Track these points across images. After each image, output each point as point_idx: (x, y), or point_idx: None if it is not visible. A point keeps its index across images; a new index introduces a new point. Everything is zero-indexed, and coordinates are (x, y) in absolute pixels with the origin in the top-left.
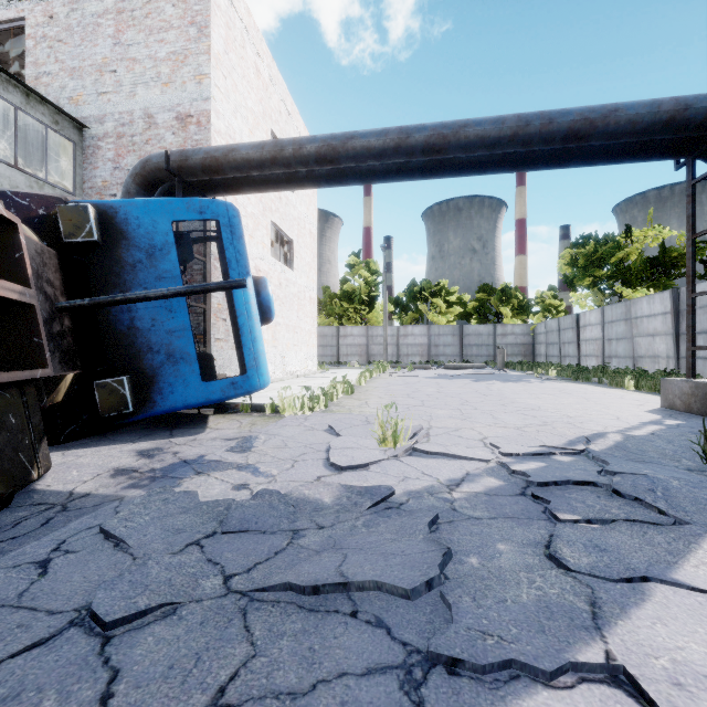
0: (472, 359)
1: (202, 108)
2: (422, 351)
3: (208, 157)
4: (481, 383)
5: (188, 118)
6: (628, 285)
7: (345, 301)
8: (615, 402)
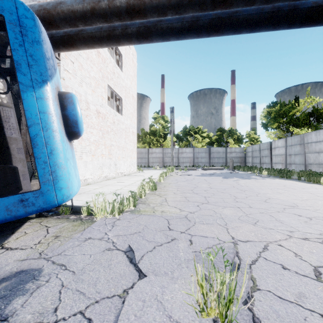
0: (215, 164)
1: None
2: (190, 161)
3: (41, 9)
4: (230, 180)
5: None
6: (294, 127)
7: (152, 135)
8: None
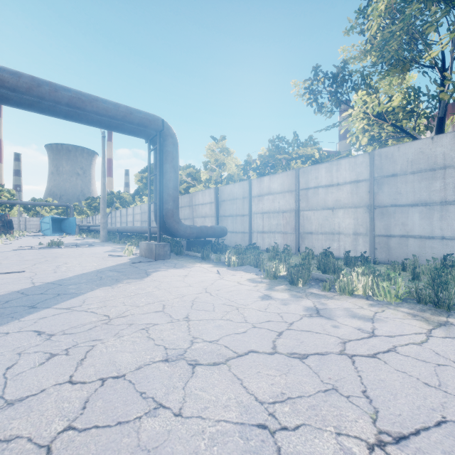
0: None
1: None
2: (37, 227)
3: None
4: None
5: None
6: None
7: None
8: None
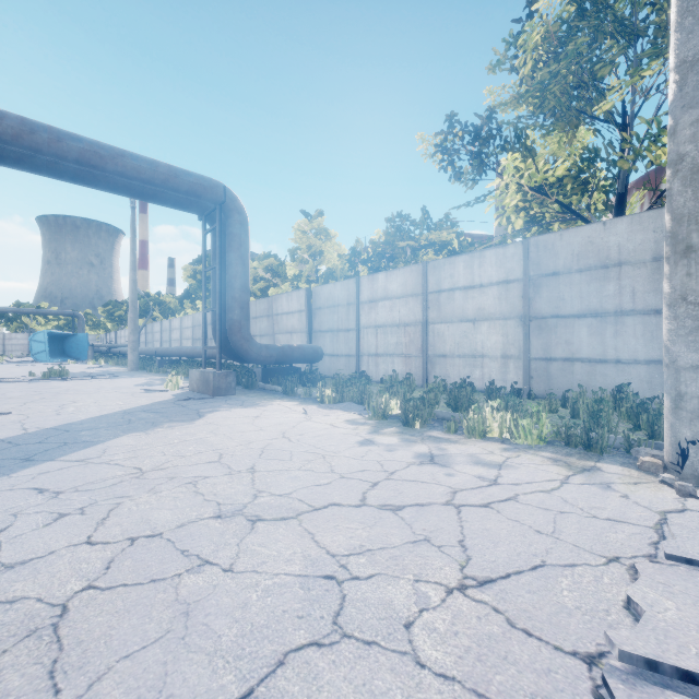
0: None
1: None
2: (24, 349)
3: None
4: None
5: None
6: None
7: None
8: None
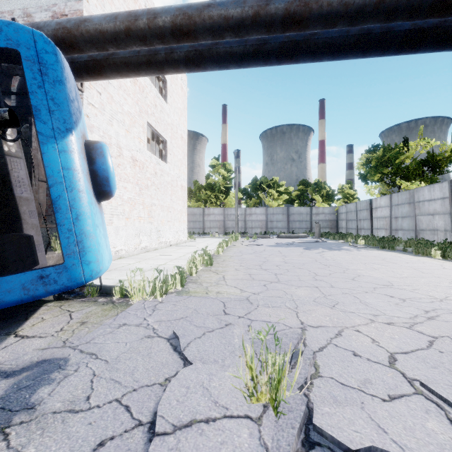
0: (295, 230)
1: (75, 8)
2: (262, 225)
3: (59, 28)
4: (313, 252)
5: (62, 17)
6: (403, 180)
7: (208, 190)
8: (449, 274)
